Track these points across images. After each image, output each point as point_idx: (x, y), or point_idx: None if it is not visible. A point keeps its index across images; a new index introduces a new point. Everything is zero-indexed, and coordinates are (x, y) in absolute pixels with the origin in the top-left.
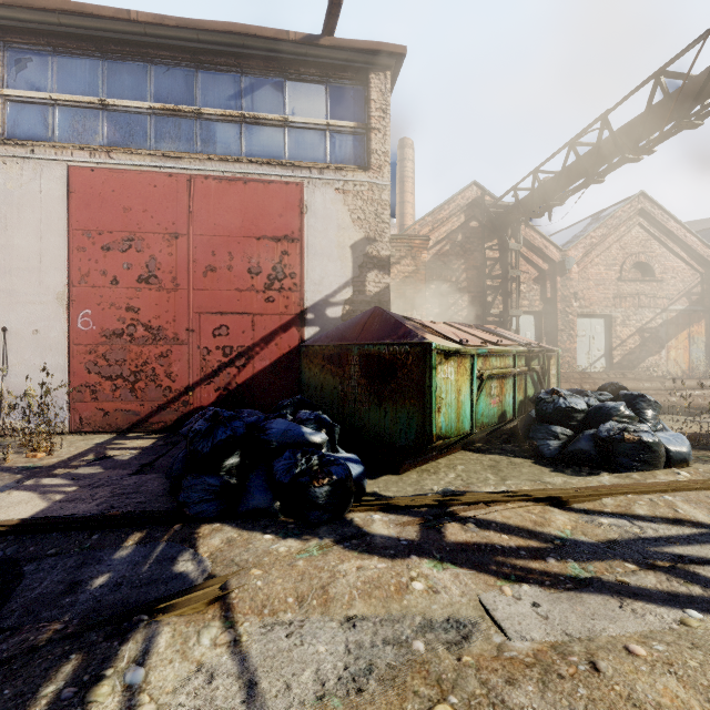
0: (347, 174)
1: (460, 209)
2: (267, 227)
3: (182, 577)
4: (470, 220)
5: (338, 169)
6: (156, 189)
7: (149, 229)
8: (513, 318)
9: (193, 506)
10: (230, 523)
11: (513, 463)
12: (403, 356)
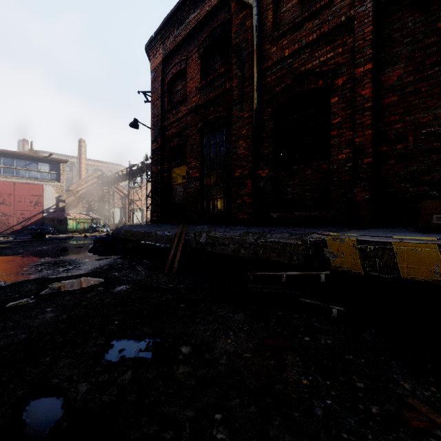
0: (55, 183)
1: (96, 177)
2: (35, 193)
3: None
4: (99, 180)
5: (52, 182)
6: (5, 184)
7: (3, 193)
8: (113, 209)
9: None
10: None
11: None
12: (64, 219)
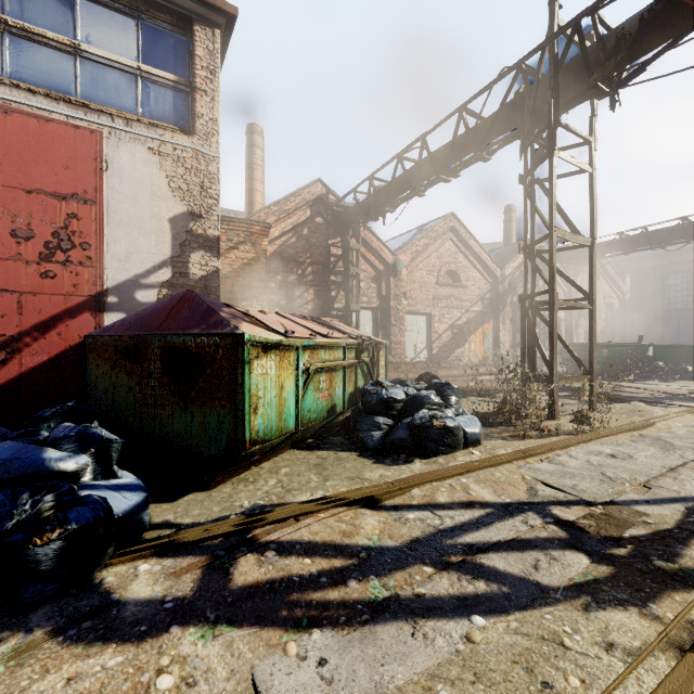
0: (165, 134)
1: (306, 203)
2: (44, 179)
3: None
4: (316, 215)
5: (153, 125)
6: None
7: None
8: (354, 313)
9: None
10: None
11: (339, 458)
12: (212, 349)
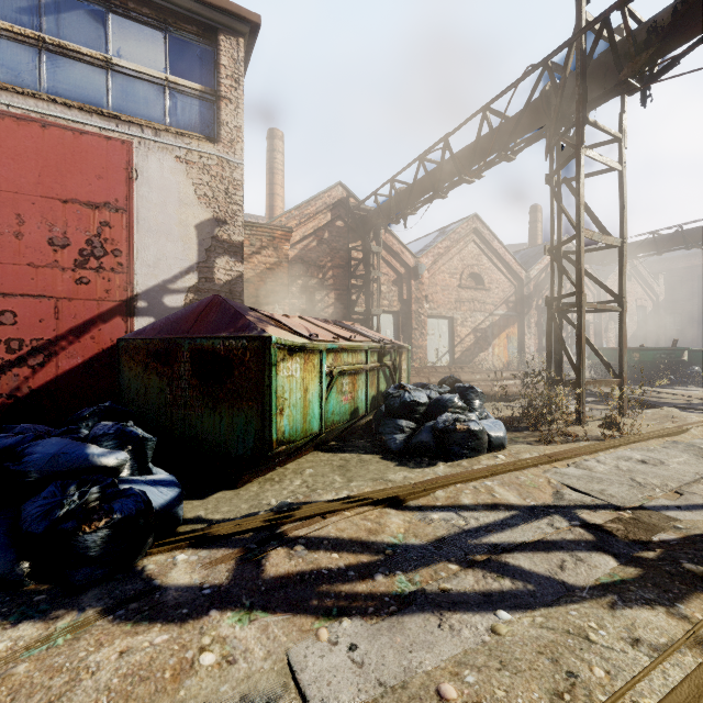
0: (191, 142)
1: (327, 207)
2: (79, 189)
3: None
4: (337, 219)
5: (180, 134)
6: None
7: None
8: (375, 317)
9: None
10: None
11: (362, 460)
12: (240, 352)
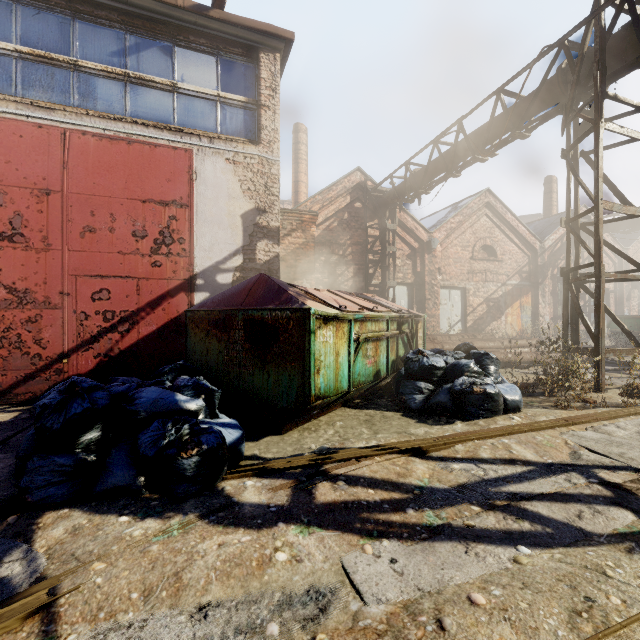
0: (238, 146)
1: (347, 190)
2: (154, 191)
3: (1, 584)
4: (355, 201)
5: (229, 140)
6: (23, 139)
7: (13, 182)
8: (390, 289)
9: (37, 491)
10: (82, 506)
11: (385, 416)
12: (284, 321)
